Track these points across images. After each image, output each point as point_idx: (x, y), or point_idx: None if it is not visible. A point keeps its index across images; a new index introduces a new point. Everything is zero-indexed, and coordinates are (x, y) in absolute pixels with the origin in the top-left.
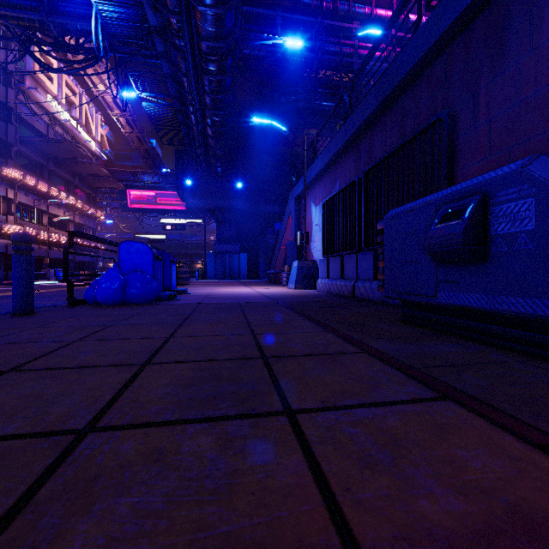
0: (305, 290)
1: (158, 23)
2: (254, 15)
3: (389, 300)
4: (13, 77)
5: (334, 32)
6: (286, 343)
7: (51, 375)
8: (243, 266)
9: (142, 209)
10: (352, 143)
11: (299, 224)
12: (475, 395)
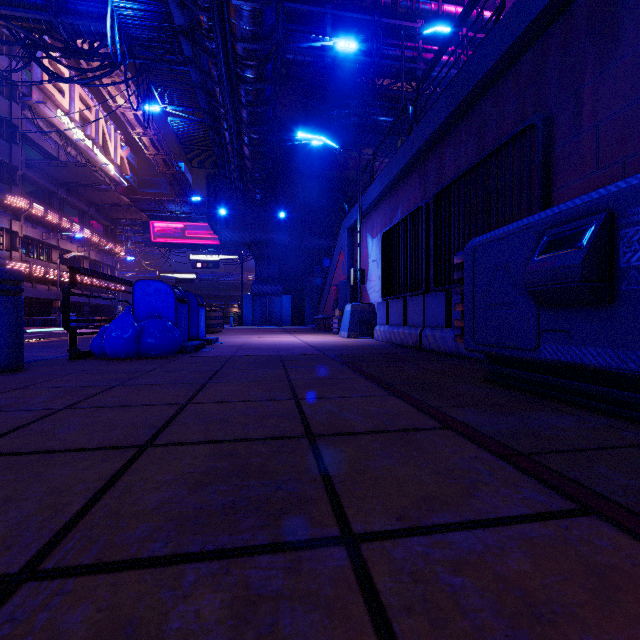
0: (360, 339)
1: (185, 22)
2: (299, 13)
3: (466, 352)
4: (18, 90)
5: (394, 32)
6: (339, 413)
7: (7, 465)
8: (286, 310)
9: (169, 244)
10: (417, 161)
11: (353, 260)
12: (630, 505)
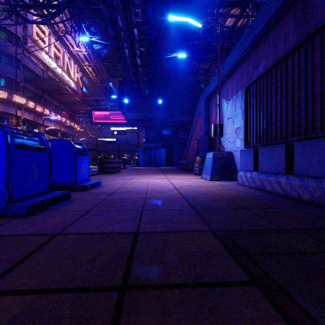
0: (223, 182)
1: None
2: None
3: None
4: (20, 40)
5: None
6: None
7: None
8: (162, 157)
9: (102, 123)
10: (292, 3)
11: (208, 121)
12: None
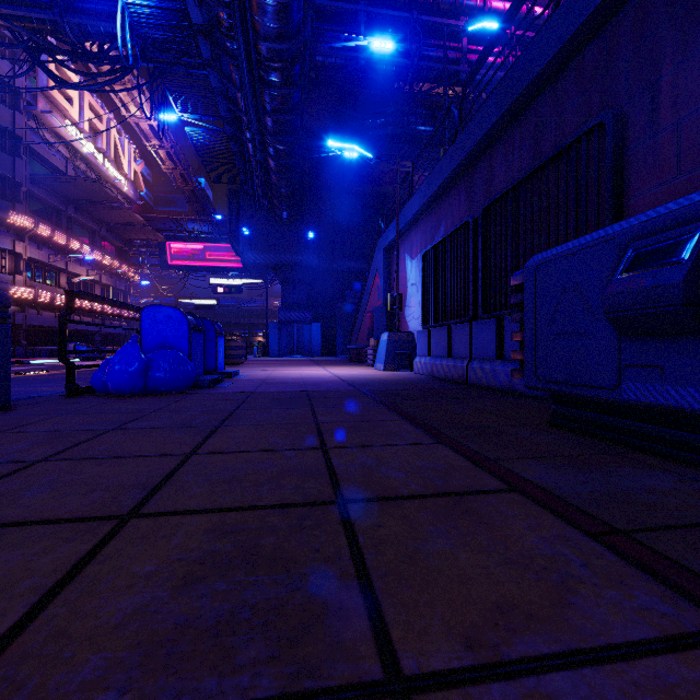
0: (398, 372)
1: (203, 20)
2: (329, 10)
3: (521, 389)
4: (22, 98)
5: (435, 31)
6: (377, 468)
7: None
8: (315, 339)
9: (188, 267)
10: (462, 172)
11: (390, 284)
12: None
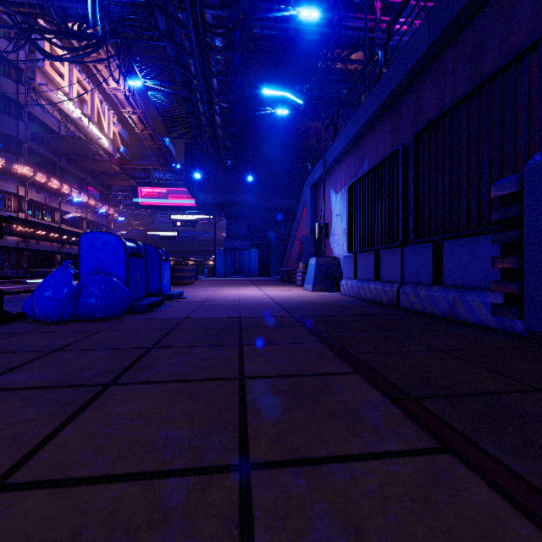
0: (326, 293)
1: None
2: None
3: (468, 317)
4: (24, 74)
5: (353, 6)
6: None
7: None
8: (254, 263)
9: (154, 206)
10: (387, 107)
11: (316, 216)
12: None
